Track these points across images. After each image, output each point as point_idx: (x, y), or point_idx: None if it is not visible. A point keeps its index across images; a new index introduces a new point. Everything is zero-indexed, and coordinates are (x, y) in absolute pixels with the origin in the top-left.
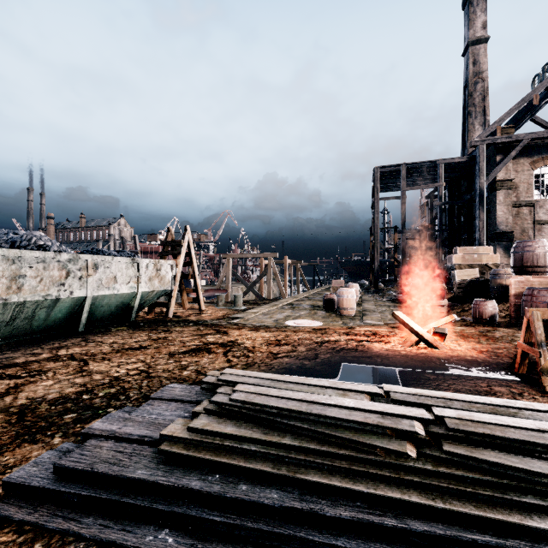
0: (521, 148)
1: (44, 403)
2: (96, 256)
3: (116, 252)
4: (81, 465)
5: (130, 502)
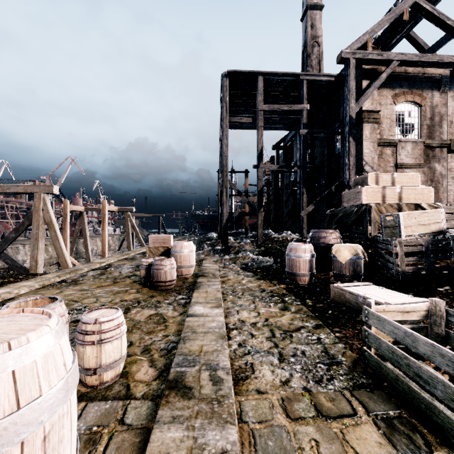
0: (391, 71)
1: None
2: None
3: None
4: None
5: None
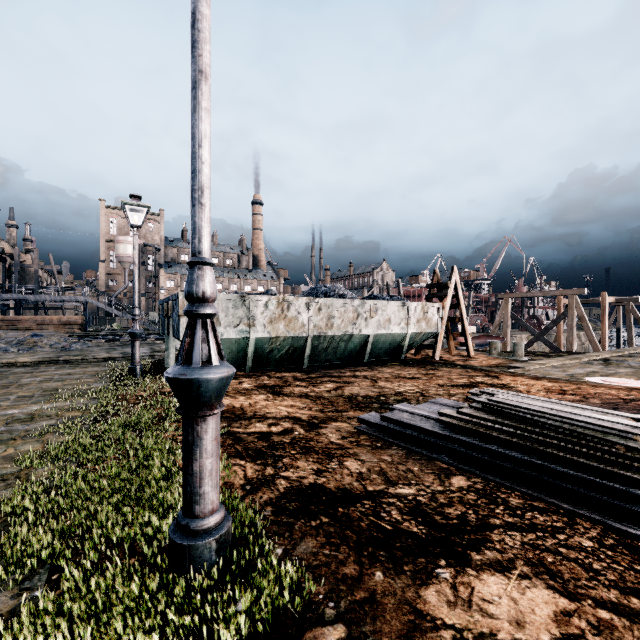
0: None
1: (359, 397)
2: (376, 301)
3: (388, 297)
4: (394, 417)
5: (423, 438)
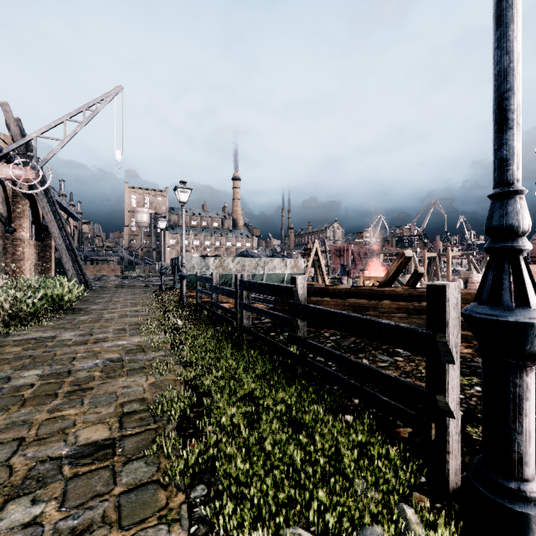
0: None
1: None
2: (267, 258)
3: (281, 255)
4: None
5: None
